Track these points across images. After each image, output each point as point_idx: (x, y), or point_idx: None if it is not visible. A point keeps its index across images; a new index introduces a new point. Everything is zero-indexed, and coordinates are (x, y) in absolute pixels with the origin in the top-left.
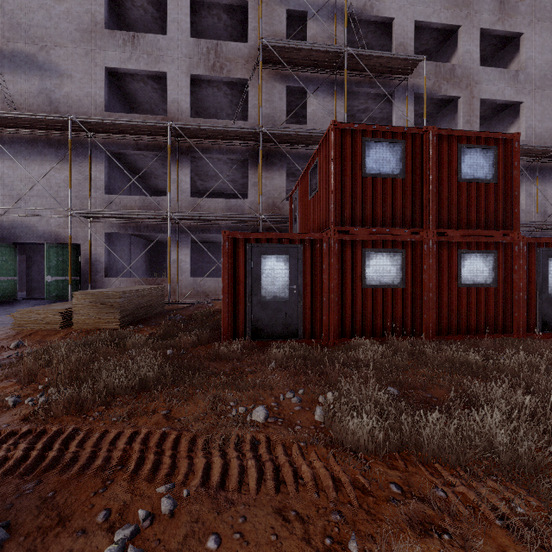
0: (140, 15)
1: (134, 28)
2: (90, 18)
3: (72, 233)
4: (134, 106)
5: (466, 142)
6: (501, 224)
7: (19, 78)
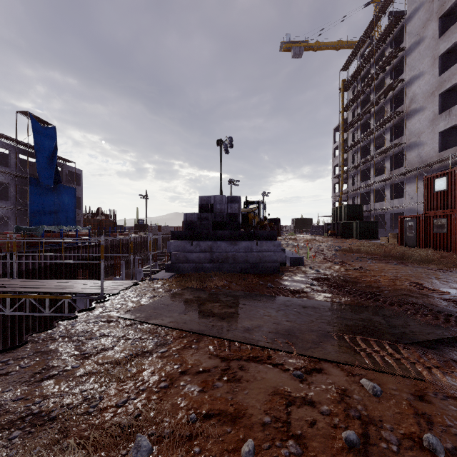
0: None
1: None
2: (432, 114)
3: None
4: None
5: None
6: None
7: (411, 152)
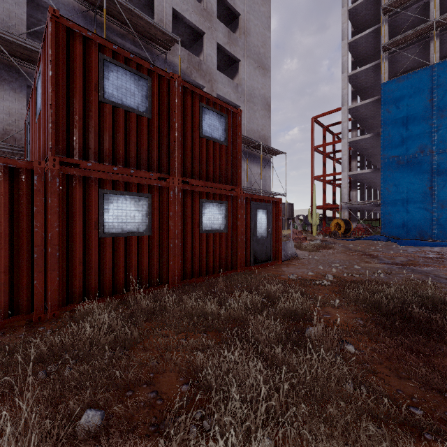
0: None
1: None
2: None
3: None
4: None
5: (206, 103)
6: (230, 180)
7: None
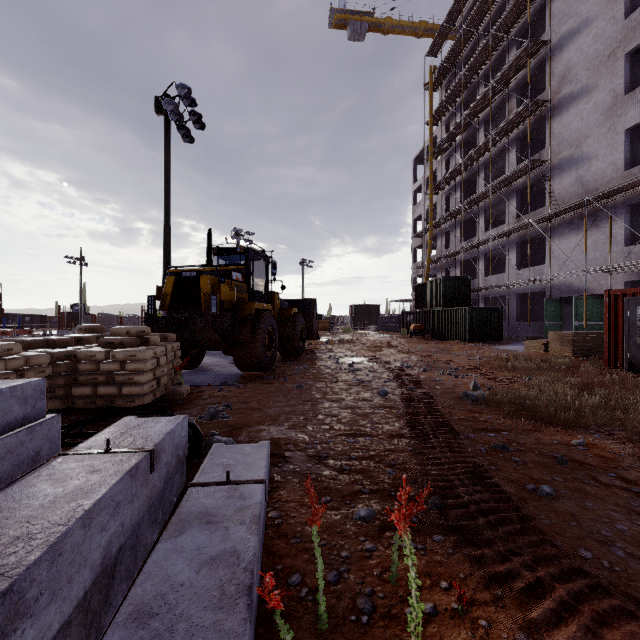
0: None
1: None
2: (611, 96)
3: (597, 286)
4: None
5: None
6: None
7: (563, 178)
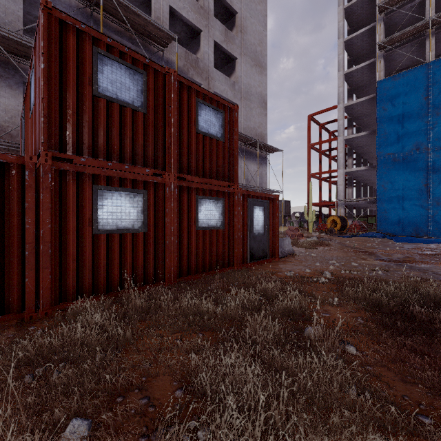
0: None
1: None
2: None
3: None
4: None
5: (202, 98)
6: (227, 177)
7: None
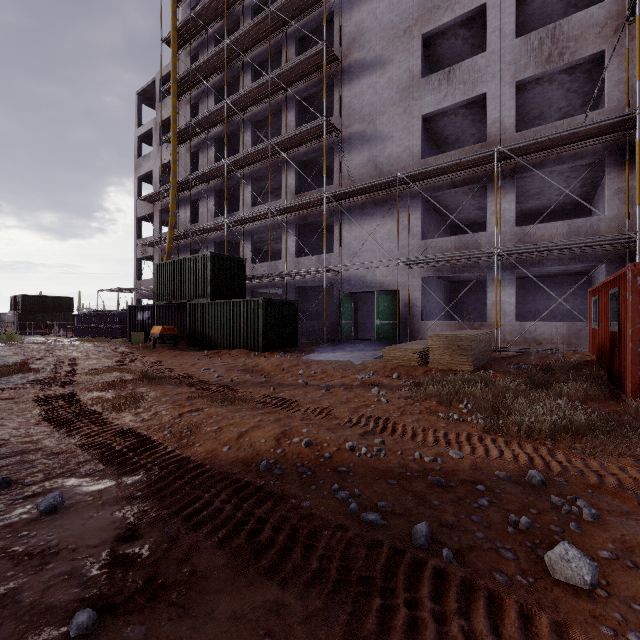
0: (449, 46)
1: (441, 62)
2: (407, 76)
3: (392, 280)
4: (439, 143)
5: None
6: None
7: (354, 155)
